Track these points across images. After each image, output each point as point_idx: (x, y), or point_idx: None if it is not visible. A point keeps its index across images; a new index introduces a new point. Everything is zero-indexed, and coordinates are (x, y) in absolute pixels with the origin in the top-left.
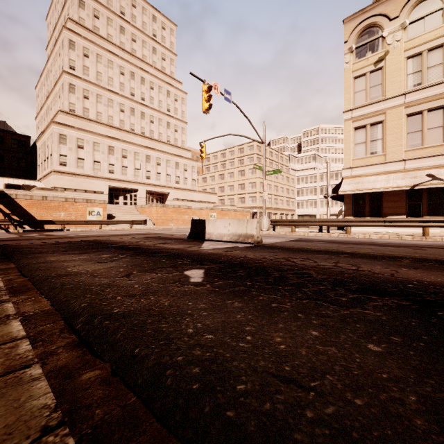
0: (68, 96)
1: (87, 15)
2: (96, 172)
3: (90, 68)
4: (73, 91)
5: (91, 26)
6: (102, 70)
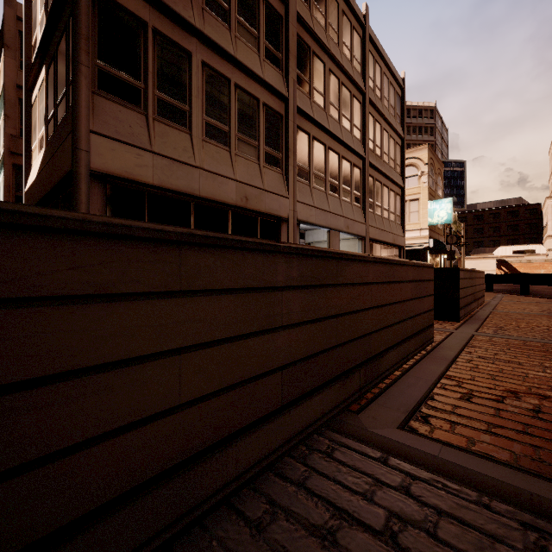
0: None
1: None
2: None
3: None
4: None
5: None
6: None
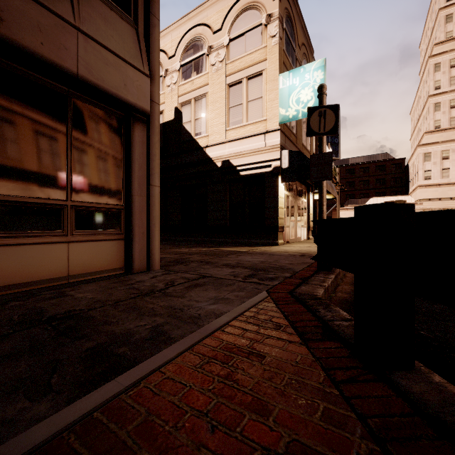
0: (433, 115)
1: None
2: None
3: None
4: (438, 108)
5: None
6: None
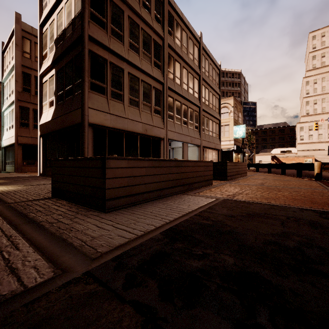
0: (305, 107)
1: (317, 60)
2: (319, 140)
3: (317, 88)
4: (307, 104)
5: (319, 64)
6: (325, 84)
